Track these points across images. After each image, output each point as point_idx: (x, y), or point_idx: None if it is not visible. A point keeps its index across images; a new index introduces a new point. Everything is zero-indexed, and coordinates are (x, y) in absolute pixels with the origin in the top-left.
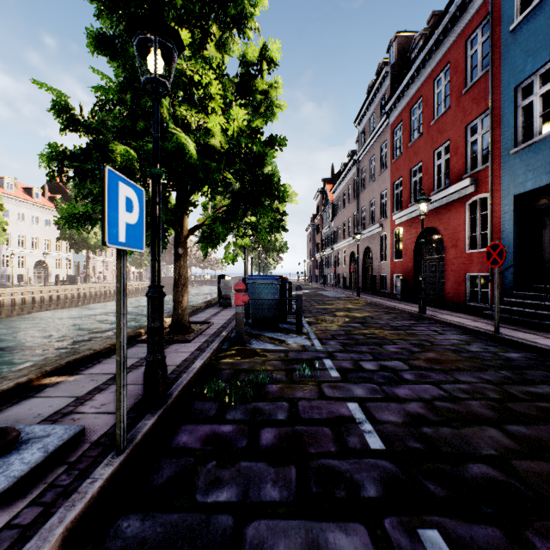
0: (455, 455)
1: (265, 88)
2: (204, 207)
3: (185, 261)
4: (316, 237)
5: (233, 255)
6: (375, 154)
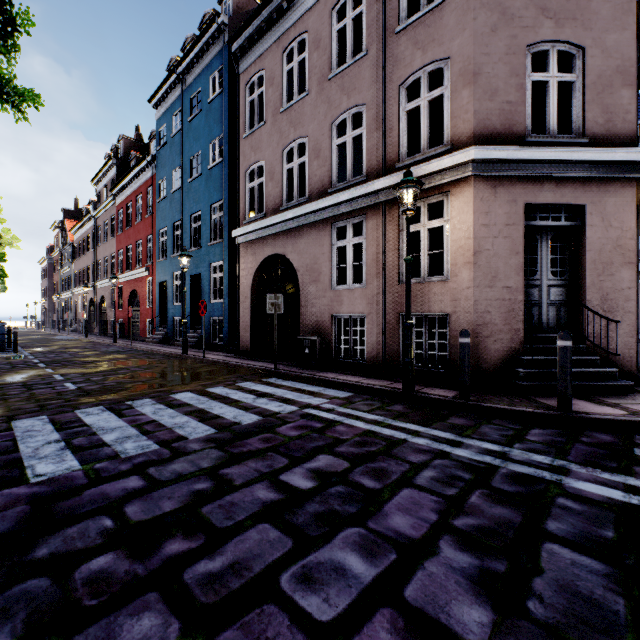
0: (60, 360)
1: None
2: None
3: None
4: (54, 275)
5: None
6: (108, 220)
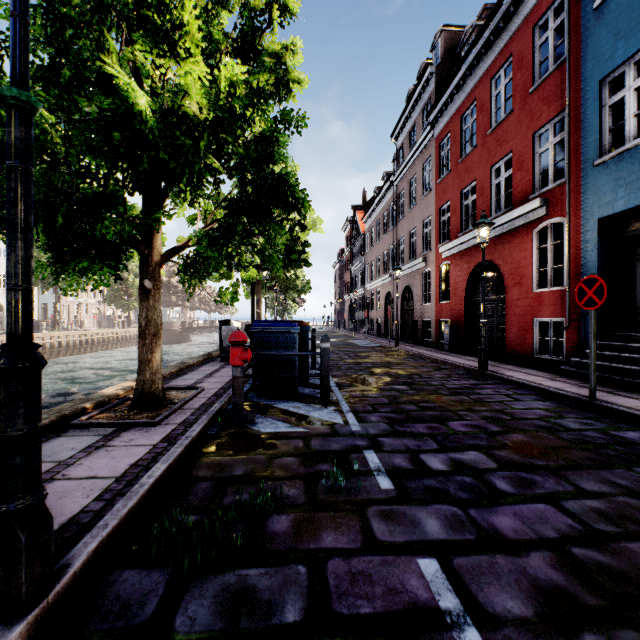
0: None
1: (278, 51)
2: (192, 224)
3: (156, 300)
4: (345, 275)
5: (232, 292)
6: (417, 173)
